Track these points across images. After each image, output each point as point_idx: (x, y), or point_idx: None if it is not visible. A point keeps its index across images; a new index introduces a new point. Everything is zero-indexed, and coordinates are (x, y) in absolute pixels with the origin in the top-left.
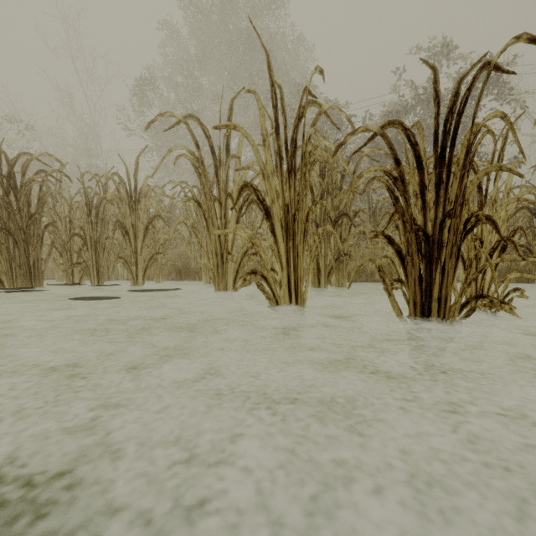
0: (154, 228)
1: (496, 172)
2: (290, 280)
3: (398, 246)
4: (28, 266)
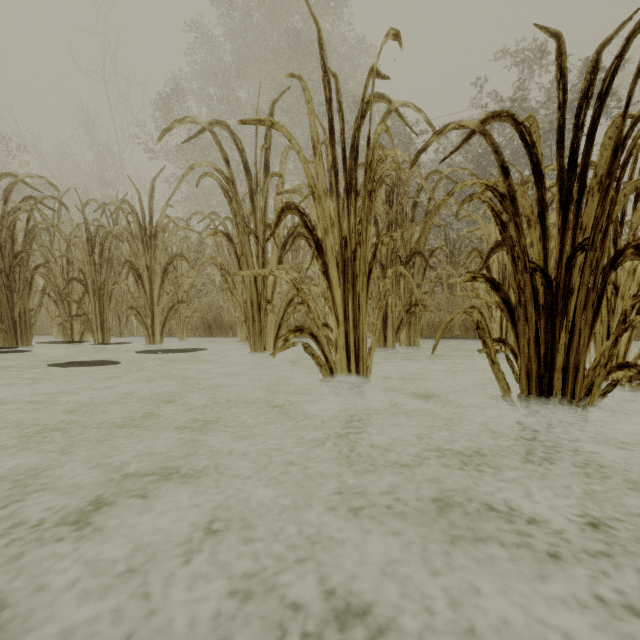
0: (176, 270)
1: (638, 190)
2: (349, 339)
3: (505, 293)
4: (13, 319)
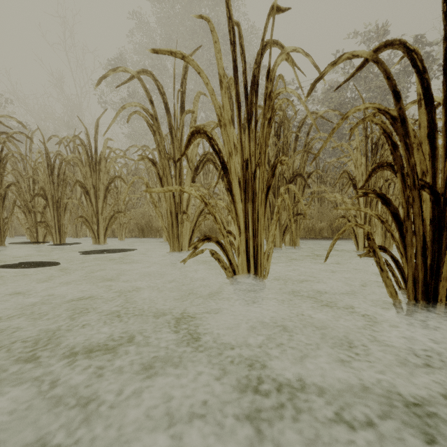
0: (117, 188)
1: None
2: (249, 245)
3: (395, 207)
4: None
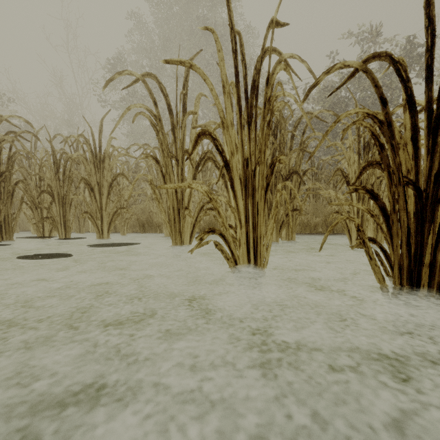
0: (119, 185)
1: None
2: (249, 237)
3: (382, 202)
4: None
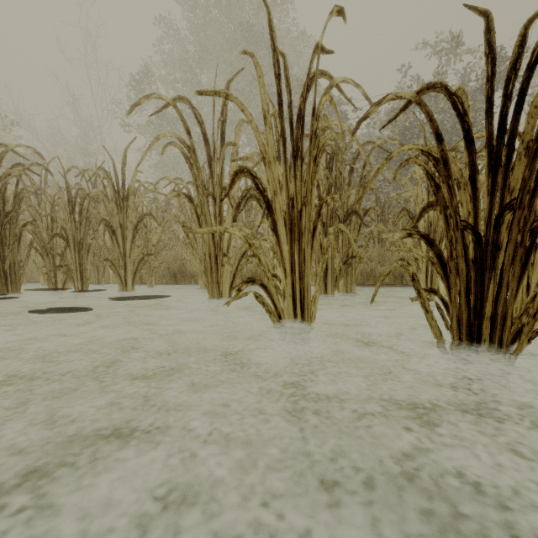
0: (146, 227)
1: None
2: (295, 288)
3: (439, 248)
4: (4, 270)
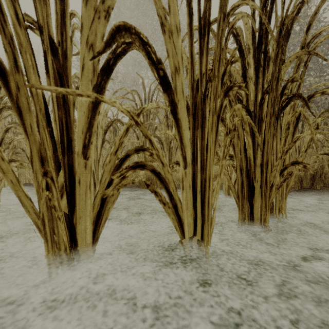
0: None
1: None
2: None
3: None
4: None
